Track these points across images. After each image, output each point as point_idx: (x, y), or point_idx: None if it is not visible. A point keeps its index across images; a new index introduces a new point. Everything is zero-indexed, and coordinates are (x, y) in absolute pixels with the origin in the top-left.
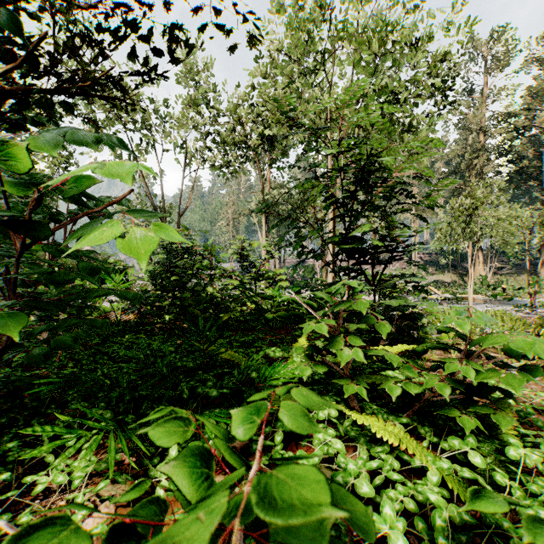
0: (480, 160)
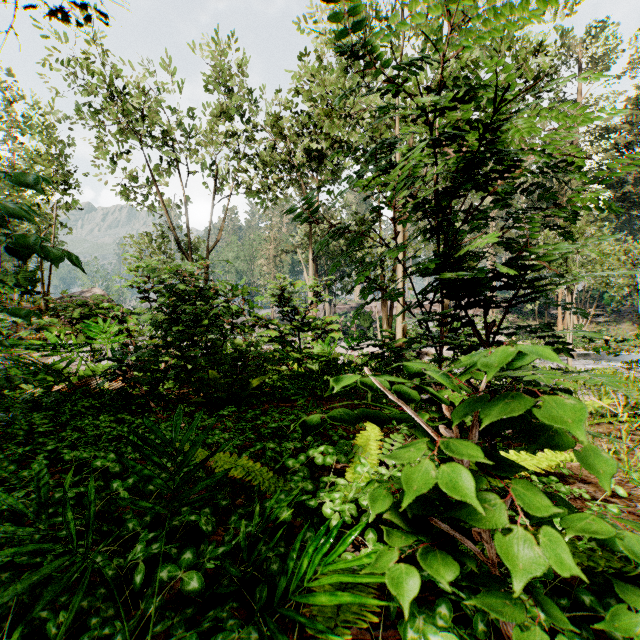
0: (573, 184)
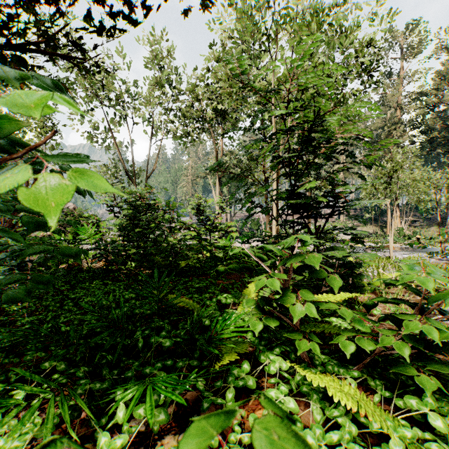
0: (397, 131)
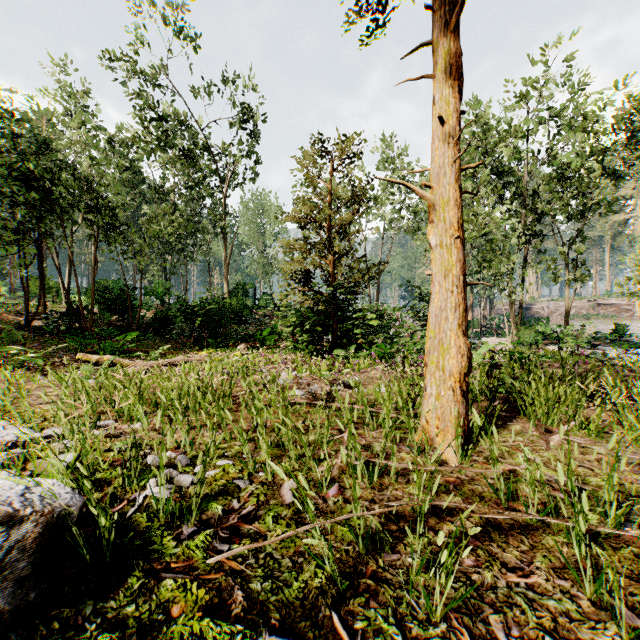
0: None
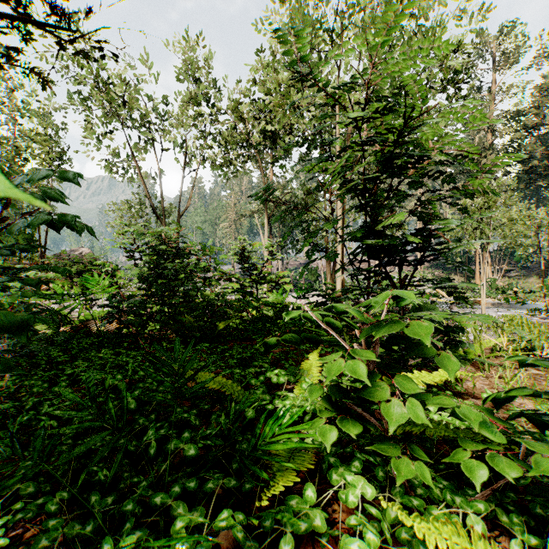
0: (488, 159)
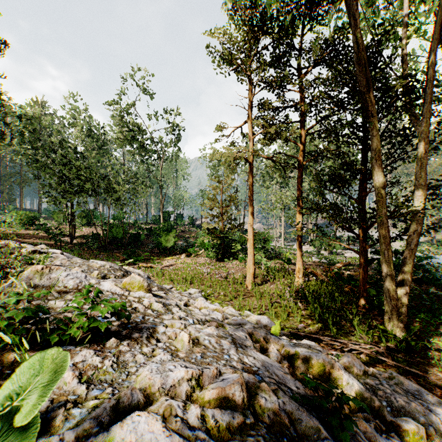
0: None
